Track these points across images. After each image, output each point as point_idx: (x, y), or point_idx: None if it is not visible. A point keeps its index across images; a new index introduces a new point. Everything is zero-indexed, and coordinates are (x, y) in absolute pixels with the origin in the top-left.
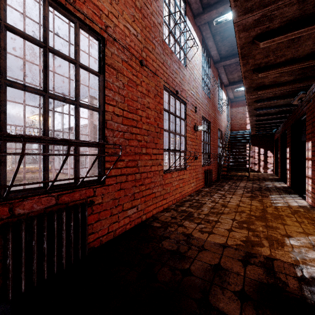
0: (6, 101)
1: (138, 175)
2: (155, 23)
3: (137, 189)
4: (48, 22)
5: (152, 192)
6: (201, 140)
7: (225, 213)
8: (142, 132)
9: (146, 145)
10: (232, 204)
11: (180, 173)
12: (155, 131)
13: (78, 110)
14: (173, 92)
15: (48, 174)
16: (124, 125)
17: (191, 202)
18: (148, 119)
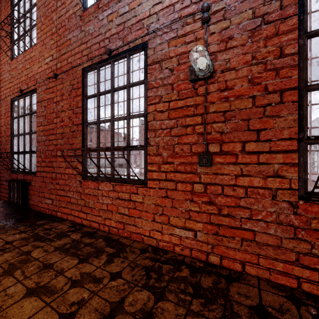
0: (19, 141)
1: (54, 174)
2: (71, 14)
3: (54, 186)
4: (24, 105)
5: (67, 195)
6: (279, 88)
7: (0, 276)
8: (58, 137)
9: (62, 148)
10: (37, 316)
11: (123, 187)
12: (71, 131)
13: (30, 136)
14: (104, 59)
15: (25, 166)
16: (45, 136)
17: (101, 245)
18: (63, 122)
